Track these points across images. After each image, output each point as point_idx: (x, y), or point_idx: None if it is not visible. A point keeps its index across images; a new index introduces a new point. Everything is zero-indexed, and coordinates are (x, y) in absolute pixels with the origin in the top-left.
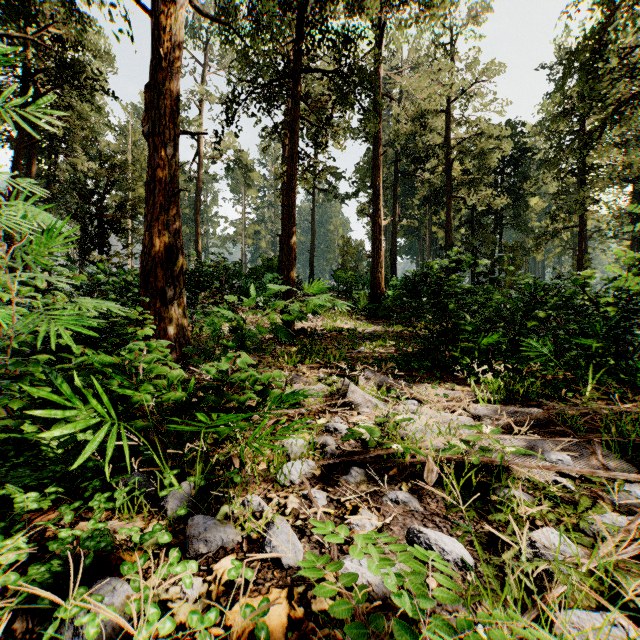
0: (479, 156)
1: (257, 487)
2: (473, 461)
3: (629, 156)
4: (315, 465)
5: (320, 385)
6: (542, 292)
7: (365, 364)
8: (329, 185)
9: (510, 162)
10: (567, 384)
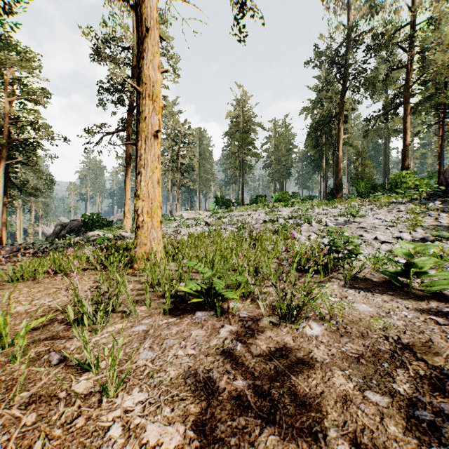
0: None
1: None
2: None
3: None
4: None
5: None
6: None
7: None
8: None
9: None
10: None
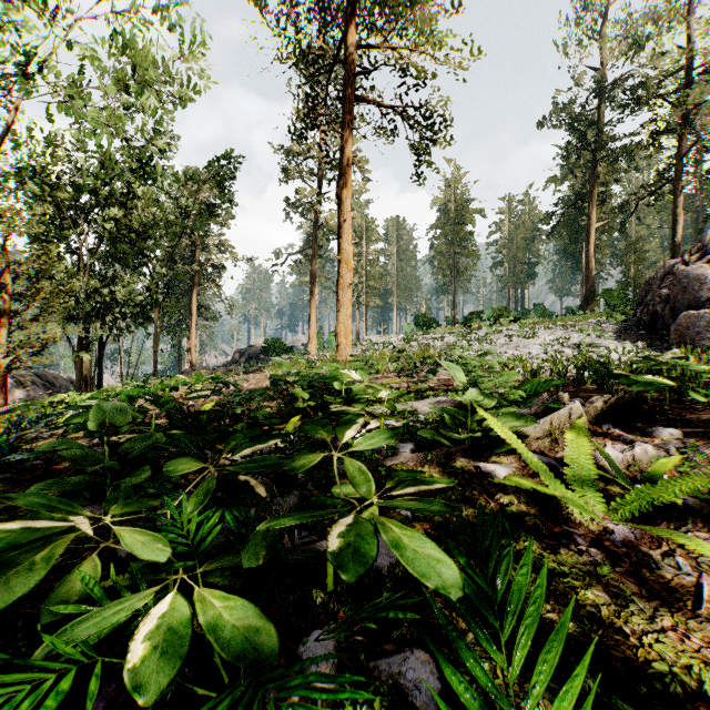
0: None
1: None
2: None
3: None
4: None
5: None
6: None
7: None
8: None
9: None
10: None
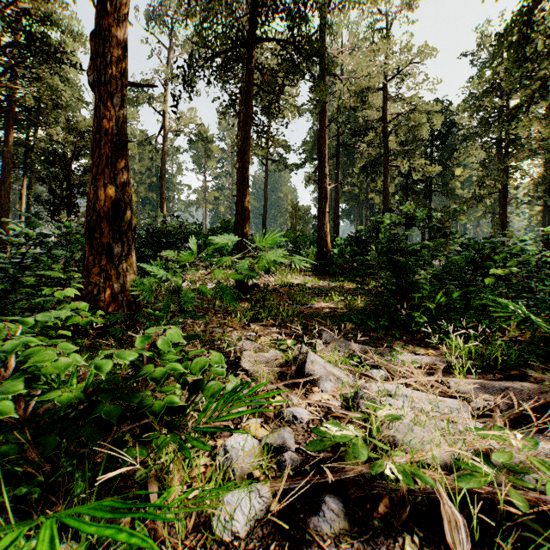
0: (414, 129)
1: (179, 546)
2: (517, 504)
3: (549, 129)
4: (270, 494)
5: (274, 351)
6: (488, 249)
7: (319, 322)
8: (279, 156)
9: (439, 136)
10: (543, 348)
